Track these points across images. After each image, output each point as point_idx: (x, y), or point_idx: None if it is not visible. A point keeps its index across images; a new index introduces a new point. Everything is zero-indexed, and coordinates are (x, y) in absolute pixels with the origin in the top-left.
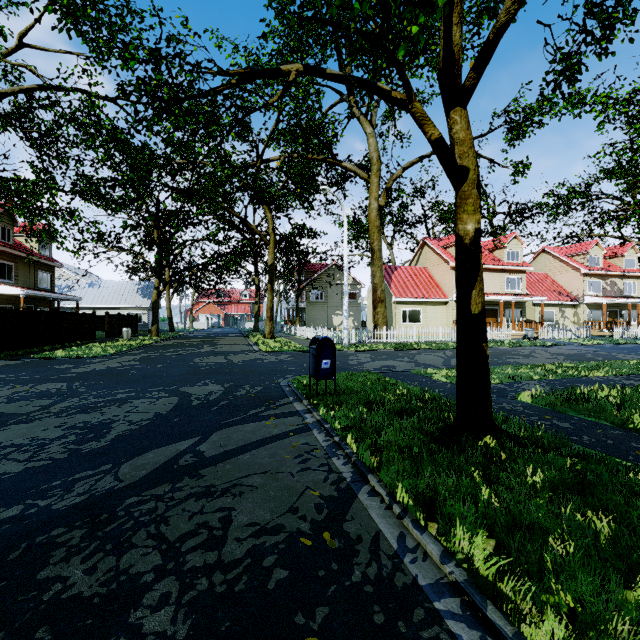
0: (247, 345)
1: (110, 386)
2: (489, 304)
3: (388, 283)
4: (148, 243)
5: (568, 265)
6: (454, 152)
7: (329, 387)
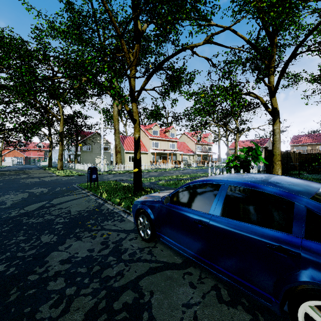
0: (48, 173)
1: None
2: (164, 154)
3: (122, 144)
4: None
5: (191, 140)
6: (133, 114)
7: (95, 185)
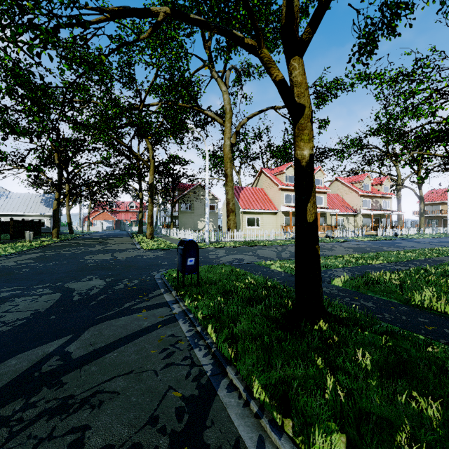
0: (131, 244)
1: None
2: None
3: (237, 199)
4: (50, 163)
5: (351, 189)
6: (293, 92)
7: (194, 279)
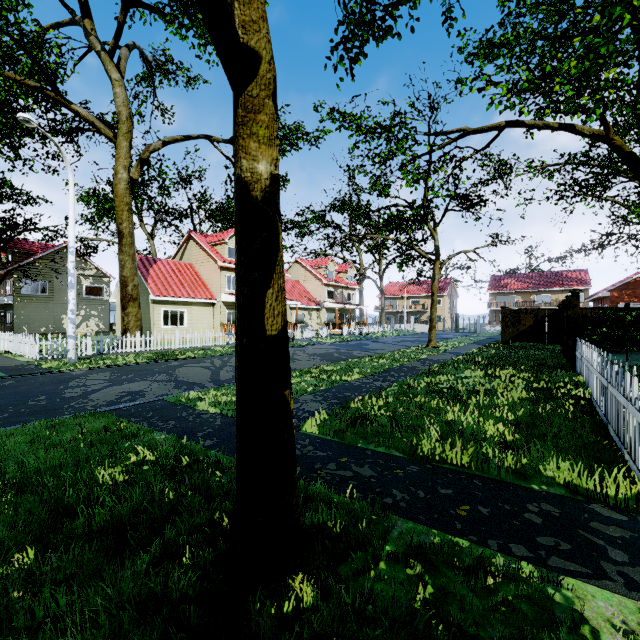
0: None
1: None
2: None
3: (145, 277)
4: None
5: (314, 275)
6: (233, 16)
7: None
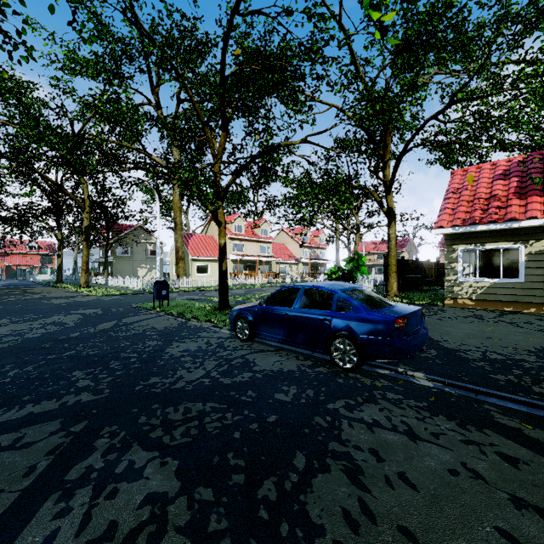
0: (71, 292)
1: (12, 315)
2: (251, 262)
3: (186, 246)
4: None
5: (294, 240)
6: (218, 215)
7: (163, 305)
